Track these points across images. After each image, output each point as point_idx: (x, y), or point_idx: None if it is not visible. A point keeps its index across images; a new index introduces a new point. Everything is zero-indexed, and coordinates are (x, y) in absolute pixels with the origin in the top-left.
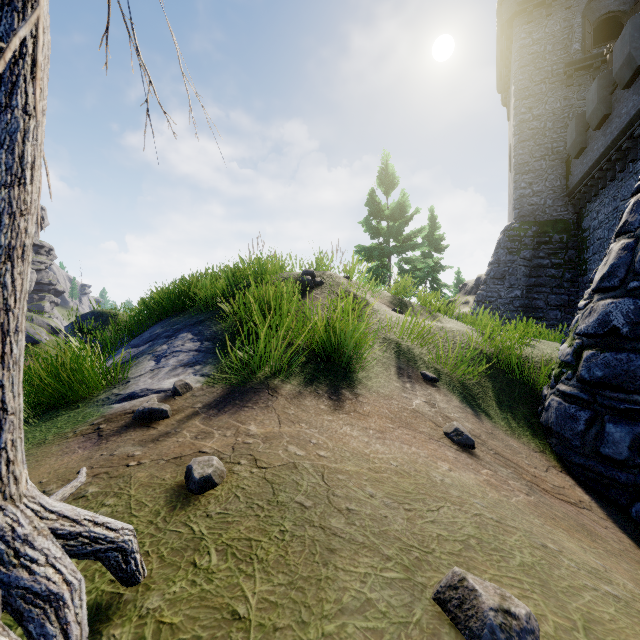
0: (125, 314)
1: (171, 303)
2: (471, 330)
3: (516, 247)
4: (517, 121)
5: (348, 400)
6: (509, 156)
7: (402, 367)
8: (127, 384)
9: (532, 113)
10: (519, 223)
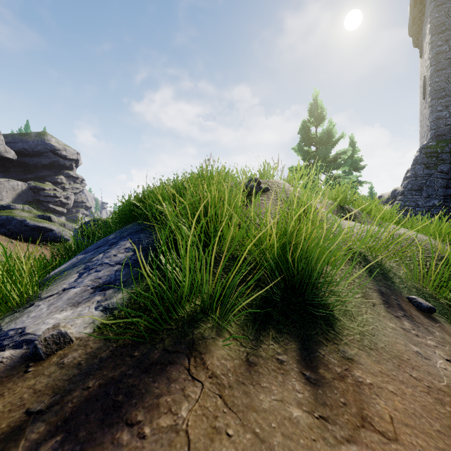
0: (99, 221)
1: (130, 211)
2: (427, 237)
3: (433, 162)
4: (433, 53)
5: (338, 380)
6: (423, 86)
7: (382, 290)
8: (25, 310)
9: (448, 44)
10: (436, 141)
